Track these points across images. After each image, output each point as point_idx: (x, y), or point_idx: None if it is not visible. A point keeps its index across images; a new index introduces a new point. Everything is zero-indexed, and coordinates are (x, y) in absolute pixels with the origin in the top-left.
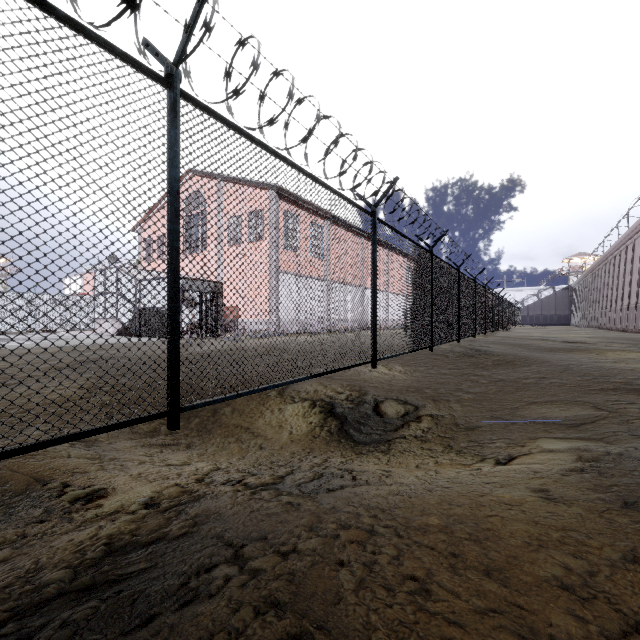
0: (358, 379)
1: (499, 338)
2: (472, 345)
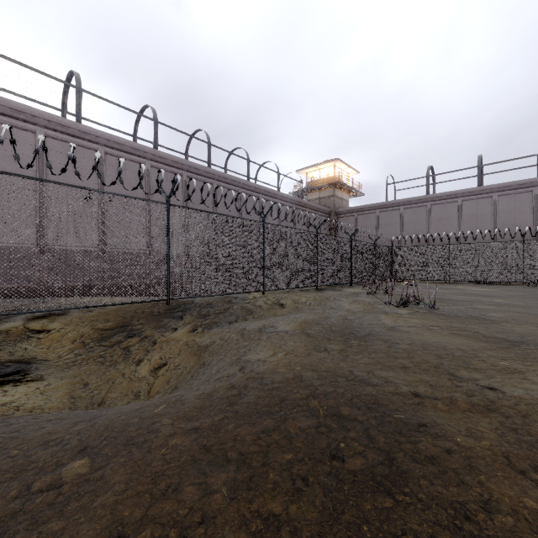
0: None
1: None
2: None
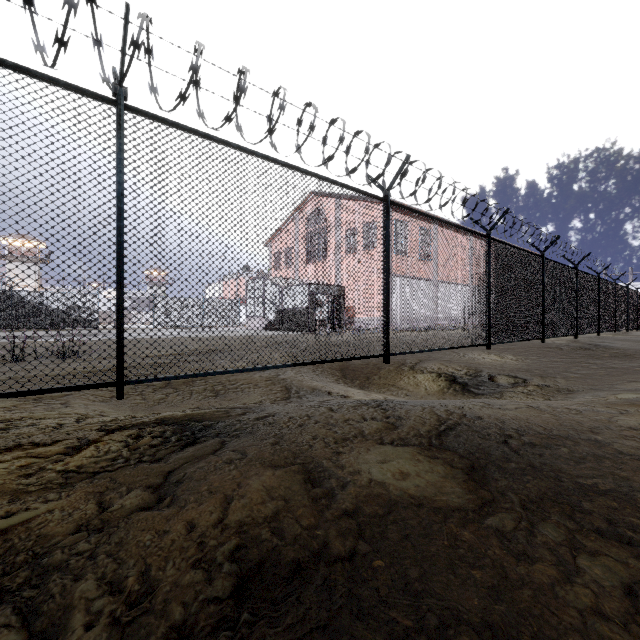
0: (473, 363)
1: (632, 336)
2: (593, 341)
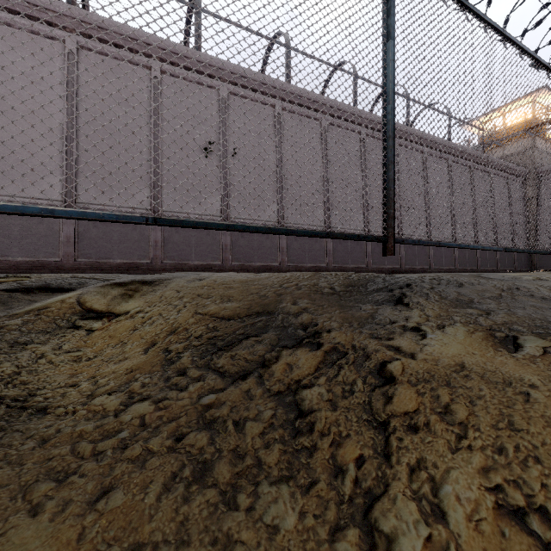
0: None
1: None
2: None
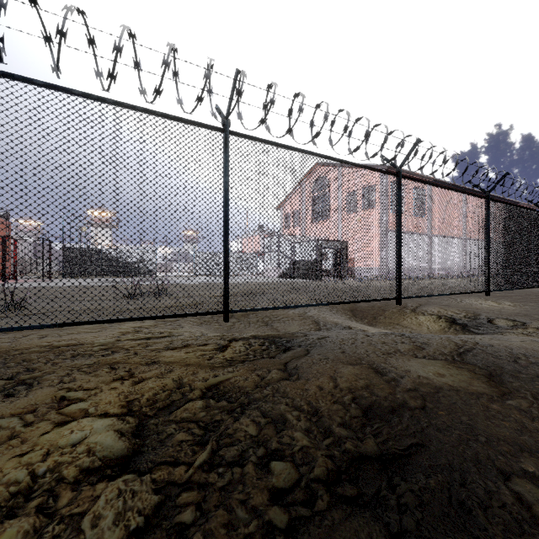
0: (471, 307)
1: None
2: None
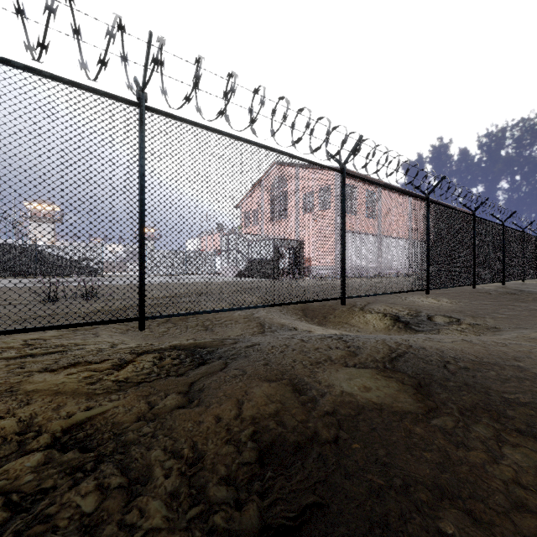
0: (414, 305)
1: None
2: (518, 287)
